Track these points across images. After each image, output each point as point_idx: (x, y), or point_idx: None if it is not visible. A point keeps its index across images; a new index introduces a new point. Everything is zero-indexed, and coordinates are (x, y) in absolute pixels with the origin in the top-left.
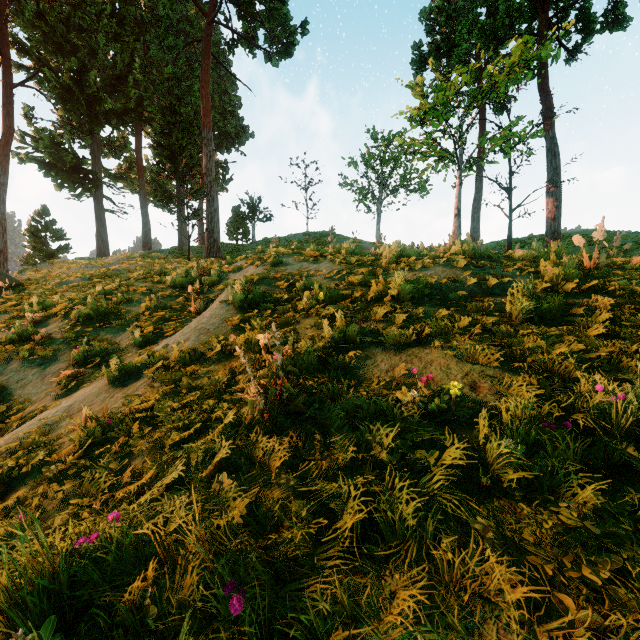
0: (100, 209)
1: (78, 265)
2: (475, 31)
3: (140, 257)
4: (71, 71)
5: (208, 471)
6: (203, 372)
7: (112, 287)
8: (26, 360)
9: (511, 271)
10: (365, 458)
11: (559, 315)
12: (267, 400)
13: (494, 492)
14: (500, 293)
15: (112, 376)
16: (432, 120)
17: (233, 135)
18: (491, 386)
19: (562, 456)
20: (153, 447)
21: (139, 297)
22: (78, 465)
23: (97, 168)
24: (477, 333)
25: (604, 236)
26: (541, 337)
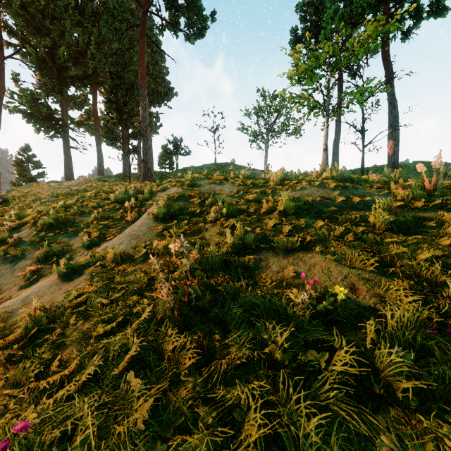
0: (67, 146)
1: (49, 186)
2: (336, 17)
3: (95, 181)
4: (46, 47)
5: (123, 367)
6: (131, 270)
7: (71, 202)
8: (1, 258)
9: (370, 191)
10: (262, 357)
11: (413, 225)
12: (177, 301)
13: (386, 399)
14: (363, 208)
15: (61, 272)
16: (307, 79)
17: (162, 94)
18: (368, 288)
19: (448, 363)
20: (83, 338)
21: (90, 210)
22: (17, 355)
23: (65, 117)
24: (350, 241)
25: (441, 164)
26: (402, 244)
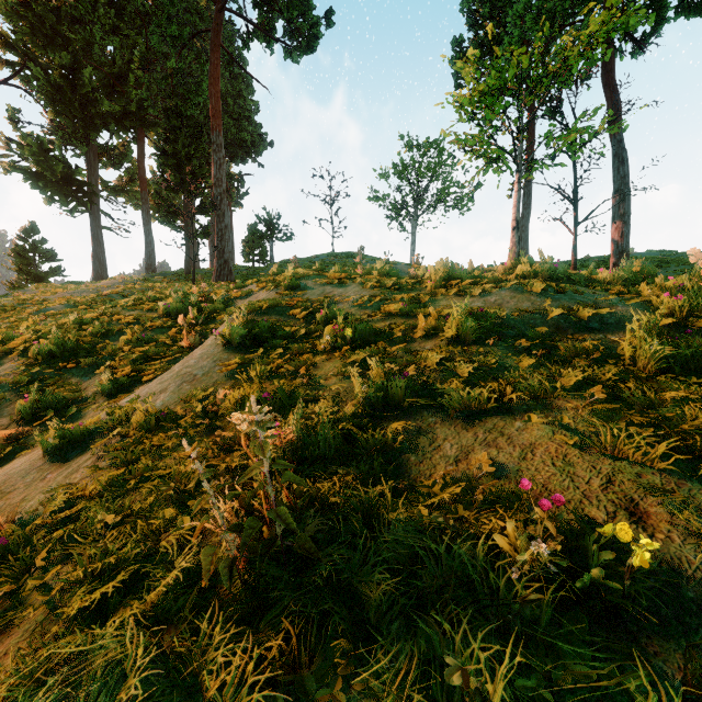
0: (97, 226)
1: (65, 290)
2: (529, 16)
3: (139, 281)
4: (62, 67)
5: None
6: (173, 445)
7: (92, 316)
8: None
9: (607, 297)
10: None
11: None
12: (243, 543)
13: None
14: (599, 327)
15: (49, 446)
16: (486, 109)
17: (249, 143)
18: (671, 513)
19: None
20: (46, 610)
21: (122, 329)
22: None
23: (93, 179)
24: (600, 396)
25: None
26: (701, 401)
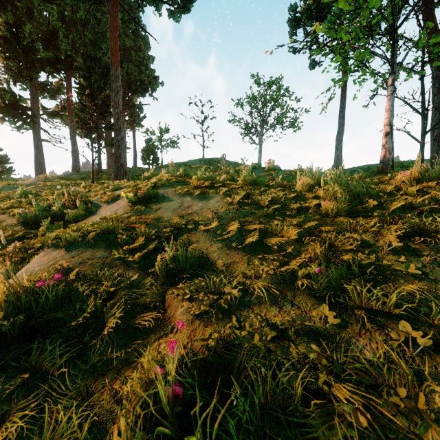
0: (38, 139)
1: None
2: None
3: (58, 179)
4: (8, 24)
5: None
6: None
7: None
8: None
9: None
10: None
11: None
12: None
13: None
14: None
15: None
16: None
17: (146, 82)
18: None
19: None
20: None
21: None
22: None
23: (35, 106)
24: None
25: None
26: None
